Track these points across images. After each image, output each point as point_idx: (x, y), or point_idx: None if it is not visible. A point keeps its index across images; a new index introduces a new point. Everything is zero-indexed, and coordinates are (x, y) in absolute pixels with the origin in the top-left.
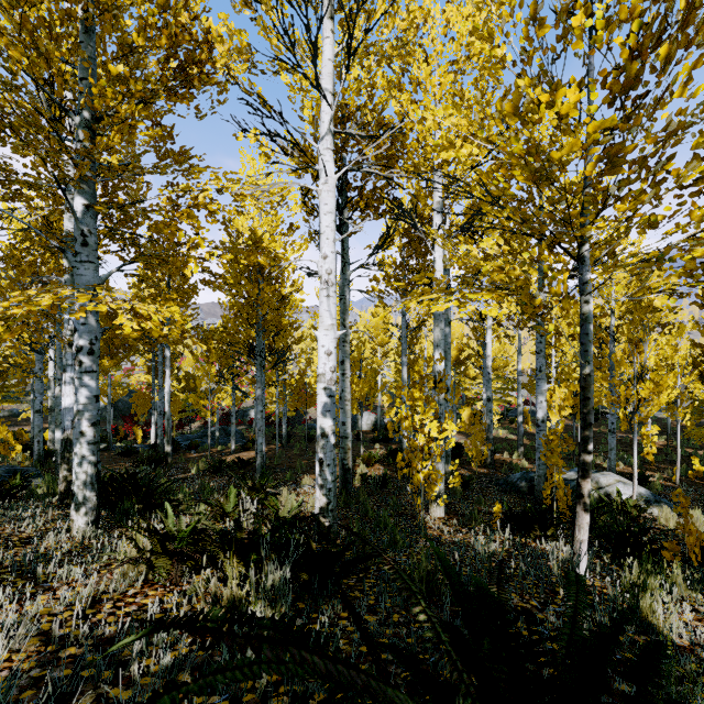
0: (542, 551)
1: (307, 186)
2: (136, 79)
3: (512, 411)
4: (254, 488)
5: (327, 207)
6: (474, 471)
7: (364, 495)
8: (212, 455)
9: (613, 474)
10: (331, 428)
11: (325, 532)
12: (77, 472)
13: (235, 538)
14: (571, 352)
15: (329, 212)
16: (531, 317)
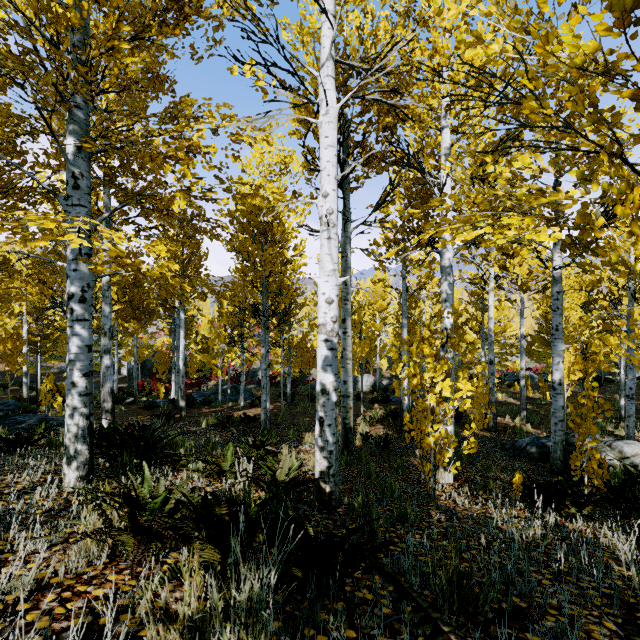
0: (581, 534)
1: (306, 118)
2: (125, 7)
3: (509, 376)
4: (255, 445)
5: (328, 140)
6: (476, 434)
7: (366, 456)
8: (223, 411)
9: (638, 443)
10: (332, 384)
11: (325, 499)
12: (68, 424)
13: (214, 513)
14: (575, 316)
15: (330, 146)
16: (577, 252)
